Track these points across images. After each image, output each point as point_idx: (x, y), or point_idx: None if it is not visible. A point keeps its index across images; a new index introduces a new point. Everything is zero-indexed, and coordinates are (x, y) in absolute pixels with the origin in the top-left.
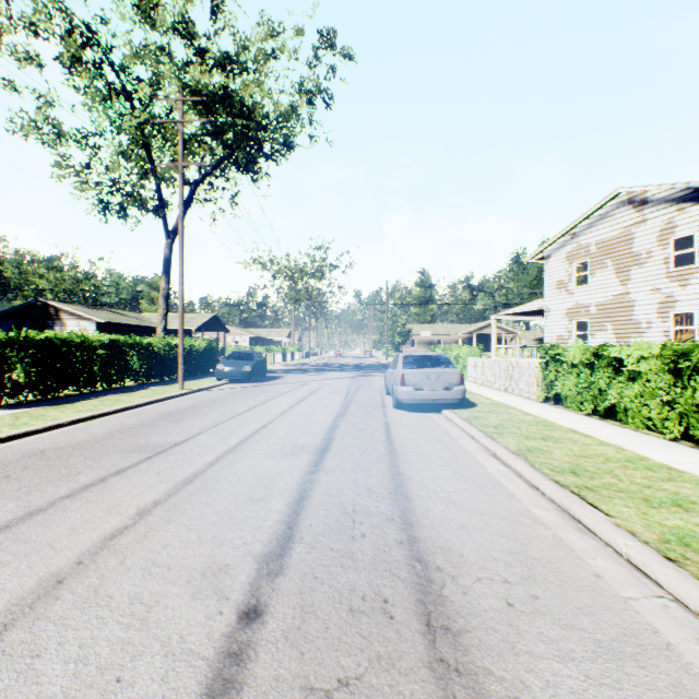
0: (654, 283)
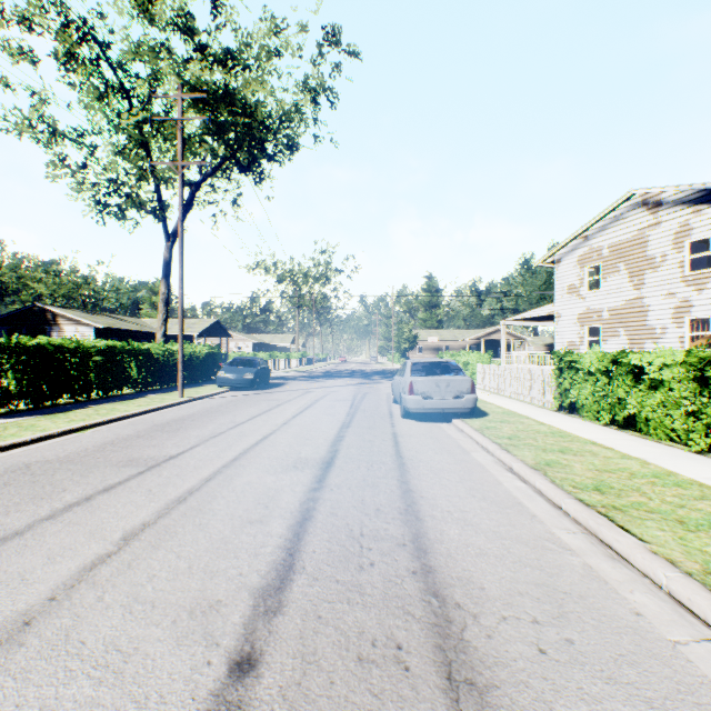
0: (669, 287)
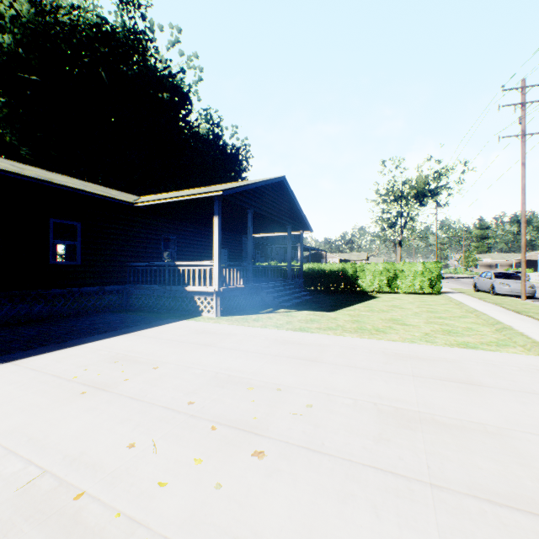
0: None
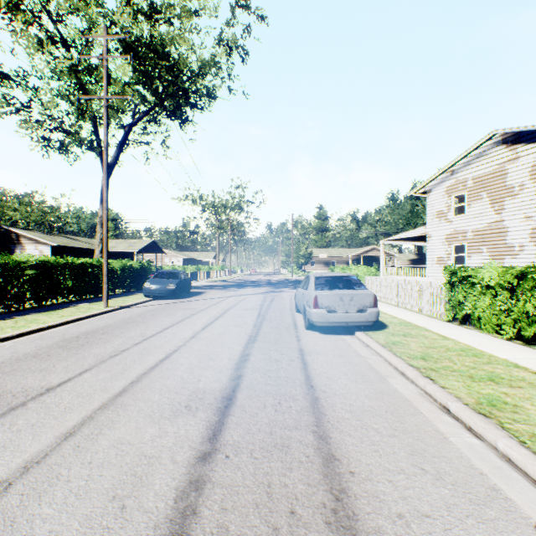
0: (527, 212)
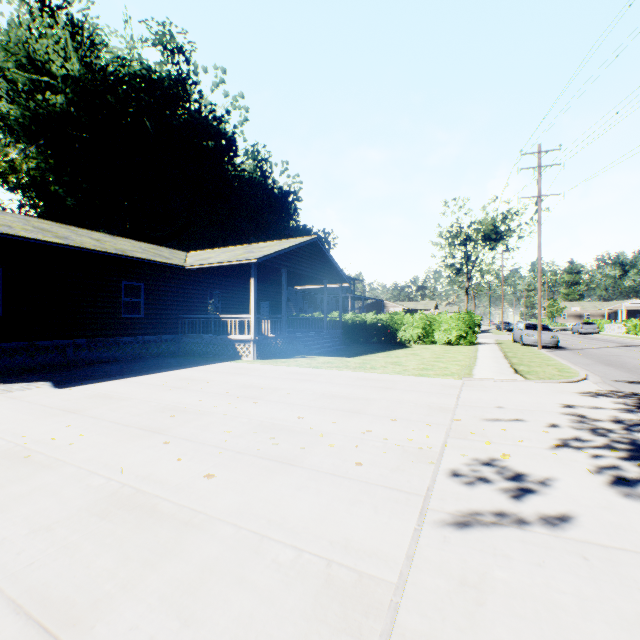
0: None
